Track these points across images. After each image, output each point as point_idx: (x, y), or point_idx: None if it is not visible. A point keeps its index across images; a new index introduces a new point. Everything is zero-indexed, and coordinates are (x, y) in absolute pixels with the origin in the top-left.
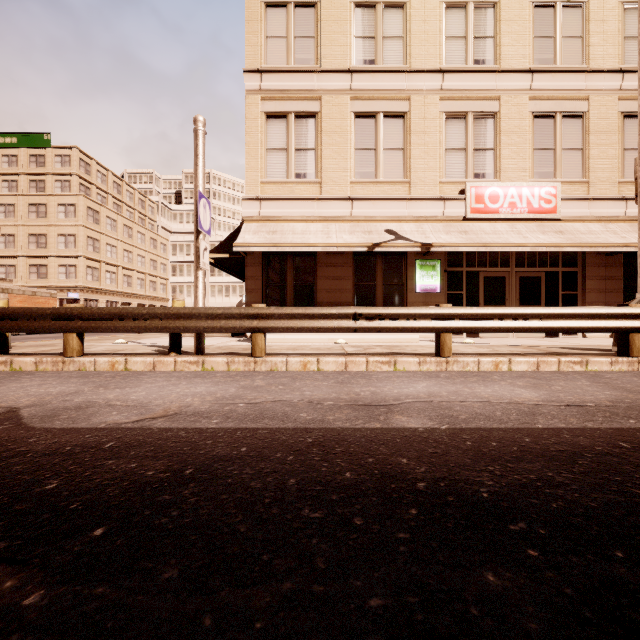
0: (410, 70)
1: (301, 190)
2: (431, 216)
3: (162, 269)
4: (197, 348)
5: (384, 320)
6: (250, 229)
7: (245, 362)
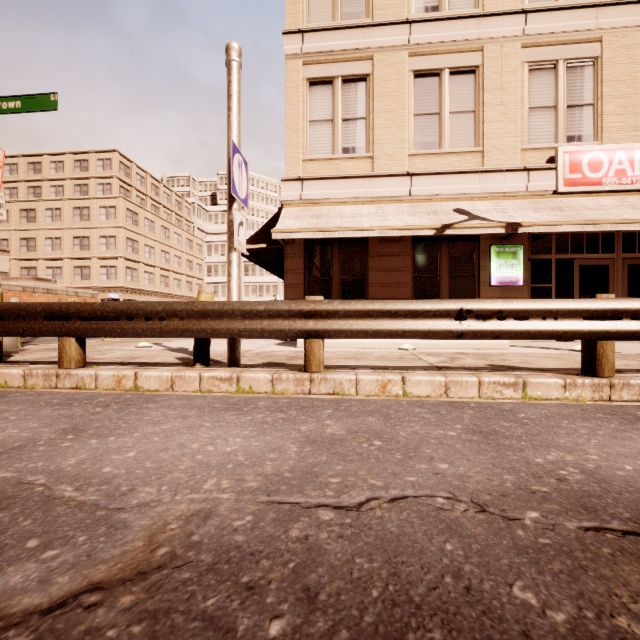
0: (483, 14)
1: (349, 167)
2: (511, 191)
3: (198, 269)
4: (230, 358)
5: (505, 320)
6: (291, 214)
7: (296, 380)
